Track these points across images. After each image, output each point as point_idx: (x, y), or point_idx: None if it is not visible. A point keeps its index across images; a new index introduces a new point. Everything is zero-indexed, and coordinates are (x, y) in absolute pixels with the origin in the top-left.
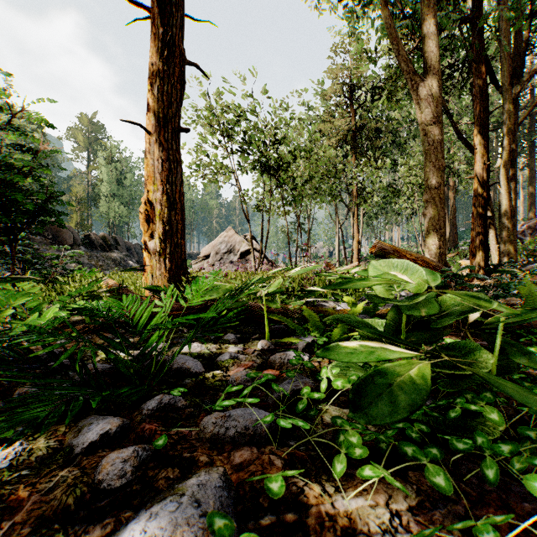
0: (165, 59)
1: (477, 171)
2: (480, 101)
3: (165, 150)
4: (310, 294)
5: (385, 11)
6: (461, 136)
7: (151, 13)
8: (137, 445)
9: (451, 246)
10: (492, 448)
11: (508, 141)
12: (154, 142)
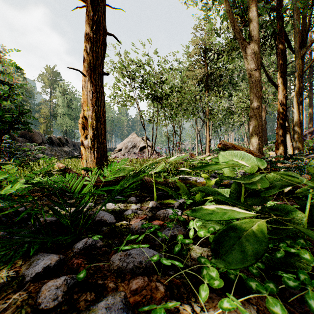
0: (94, 31)
1: (279, 99)
2: (281, 58)
3: (94, 86)
4: (181, 173)
5: (226, 2)
6: (270, 79)
7: (85, 3)
8: (67, 276)
9: (263, 143)
10: (312, 284)
11: (298, 81)
12: (87, 81)
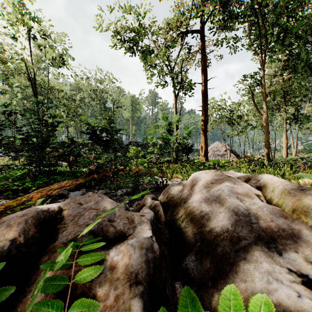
0: (205, 120)
1: None
2: None
3: (205, 137)
4: None
5: (254, 102)
6: None
7: (202, 111)
8: None
9: None
10: None
11: None
12: (202, 135)
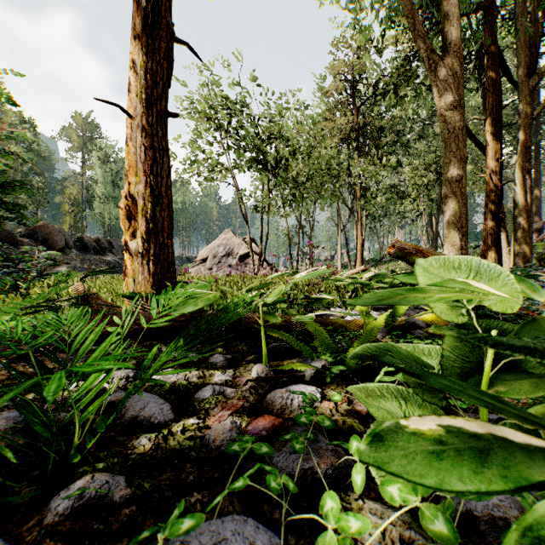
0: (149, 31)
1: (489, 169)
2: (493, 95)
3: (149, 136)
4: (317, 303)
5: None
6: (471, 133)
7: None
8: None
9: None
10: None
11: (524, 136)
12: (136, 127)
